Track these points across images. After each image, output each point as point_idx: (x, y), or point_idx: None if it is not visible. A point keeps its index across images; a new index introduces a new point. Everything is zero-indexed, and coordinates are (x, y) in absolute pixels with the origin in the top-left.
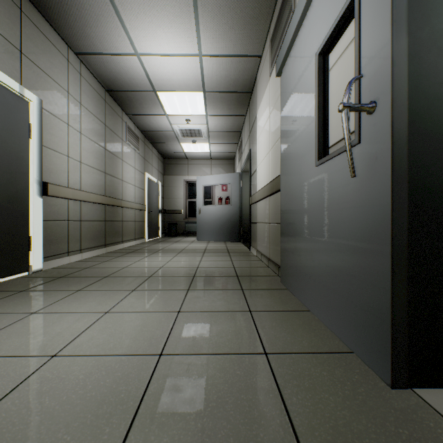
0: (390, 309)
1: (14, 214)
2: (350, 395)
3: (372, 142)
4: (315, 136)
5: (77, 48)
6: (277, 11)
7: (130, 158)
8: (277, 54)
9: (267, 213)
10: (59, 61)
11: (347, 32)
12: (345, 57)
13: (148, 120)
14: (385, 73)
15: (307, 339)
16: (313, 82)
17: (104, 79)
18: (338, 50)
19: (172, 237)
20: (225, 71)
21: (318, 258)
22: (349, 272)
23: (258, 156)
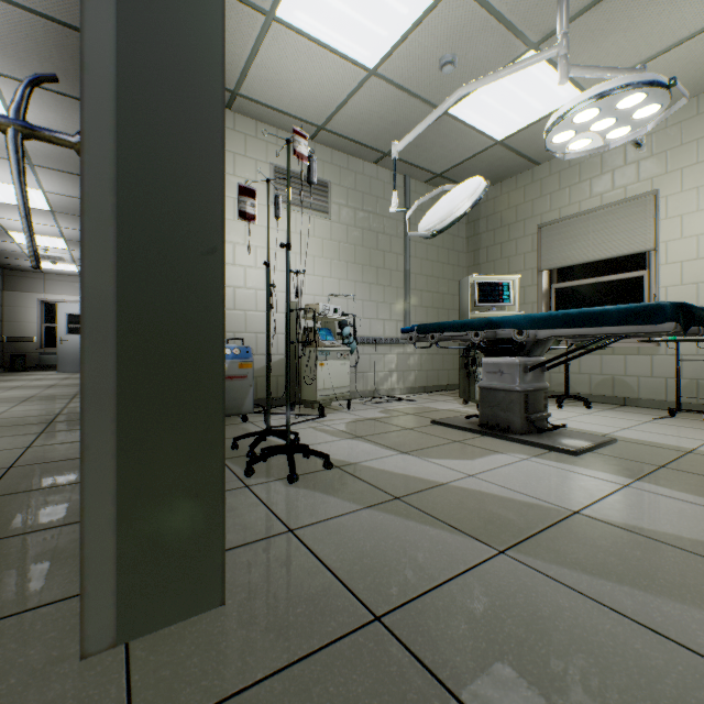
0: None
1: None
2: None
3: None
4: None
5: None
6: None
7: None
8: None
9: None
10: None
11: None
12: None
13: None
14: None
15: None
16: None
17: None
18: None
19: (20, 372)
20: None
21: None
22: None
23: None
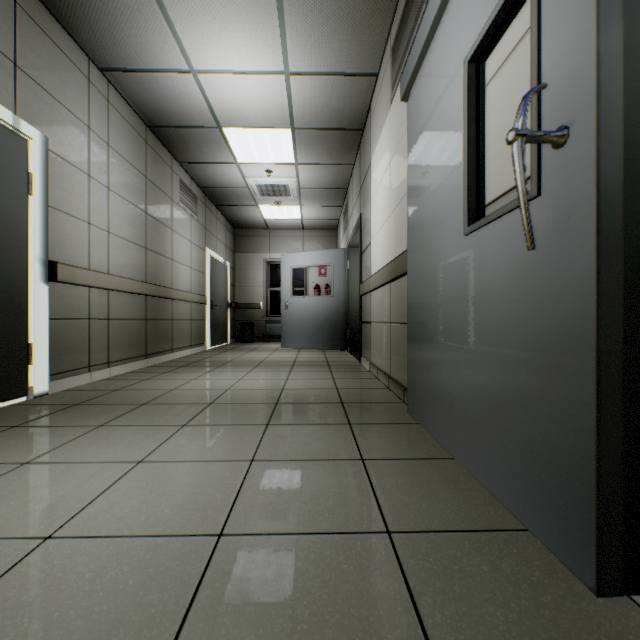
0: (595, 466)
1: (4, 309)
2: (530, 608)
3: (562, 194)
4: (463, 188)
5: (102, 62)
6: (402, 5)
7: (184, 226)
8: (401, 69)
9: (386, 308)
10: (75, 81)
11: (515, 24)
12: (511, 64)
13: (210, 170)
14: (586, 78)
15: (453, 507)
16: (459, 104)
17: (144, 110)
18: (499, 54)
19: (246, 343)
20: (324, 97)
21: (467, 378)
22: (520, 401)
23: (373, 223)
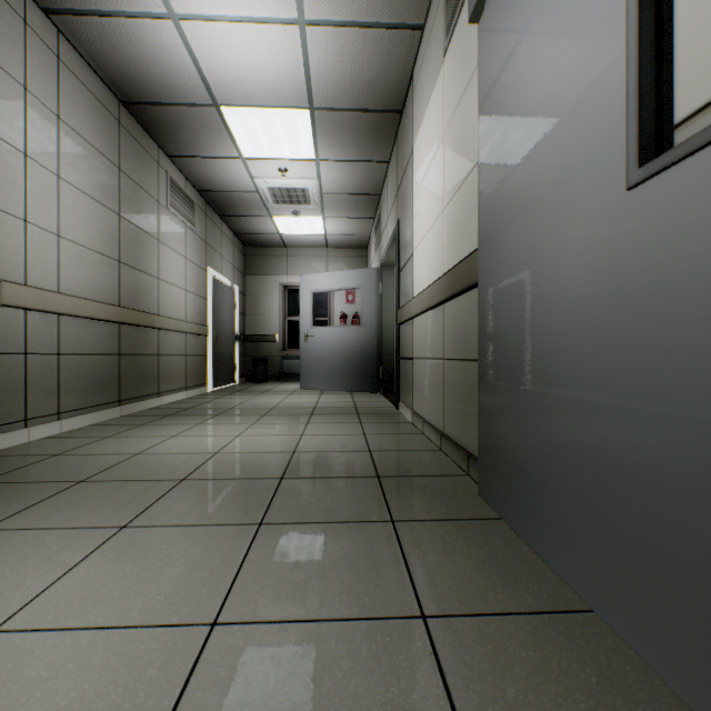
0: None
1: None
2: None
3: None
4: (625, 94)
5: None
6: None
7: (176, 238)
8: None
9: (437, 339)
10: None
11: None
12: None
13: (209, 168)
14: None
15: None
16: None
17: (113, 77)
18: None
19: (259, 384)
20: (352, 62)
21: (636, 470)
22: None
23: (416, 228)
